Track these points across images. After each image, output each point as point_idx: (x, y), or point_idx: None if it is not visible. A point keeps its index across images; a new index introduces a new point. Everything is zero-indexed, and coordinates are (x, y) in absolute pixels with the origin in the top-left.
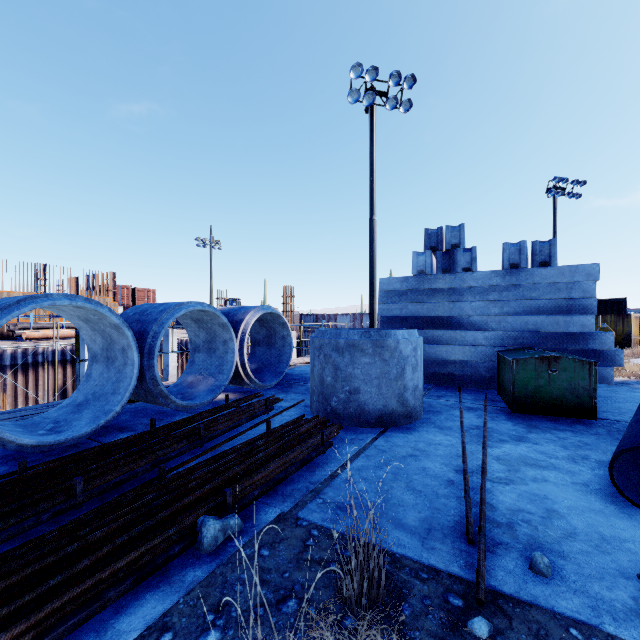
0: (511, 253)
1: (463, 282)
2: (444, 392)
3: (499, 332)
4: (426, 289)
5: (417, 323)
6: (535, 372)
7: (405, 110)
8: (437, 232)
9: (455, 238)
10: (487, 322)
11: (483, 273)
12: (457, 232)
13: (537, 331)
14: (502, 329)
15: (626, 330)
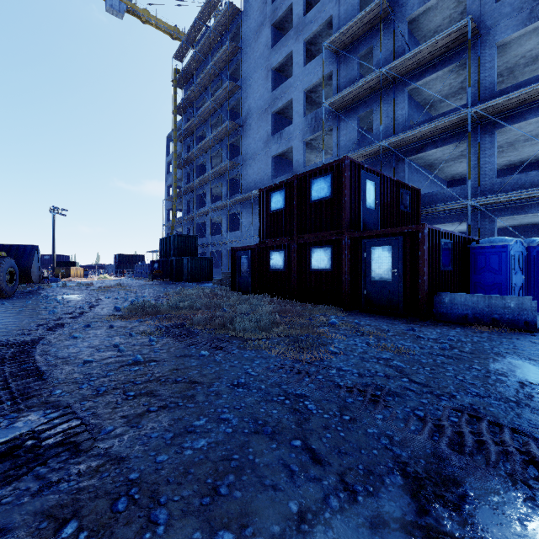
0: None
1: None
2: None
3: None
4: None
5: None
6: None
7: None
8: None
9: None
10: None
11: None
12: None
13: None
14: None
15: (69, 272)
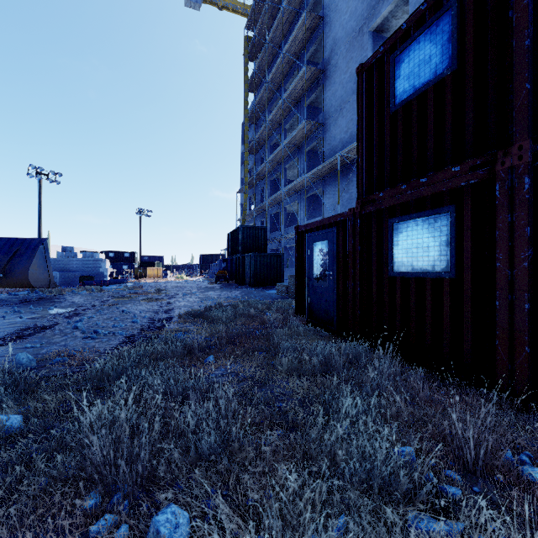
0: (84, 255)
1: (73, 260)
2: (67, 286)
3: (82, 272)
4: (62, 261)
5: (60, 270)
6: (84, 279)
7: (58, 183)
8: (66, 247)
9: (71, 249)
10: (79, 270)
11: (78, 258)
12: (71, 248)
13: (90, 272)
14: (82, 271)
15: (146, 272)
